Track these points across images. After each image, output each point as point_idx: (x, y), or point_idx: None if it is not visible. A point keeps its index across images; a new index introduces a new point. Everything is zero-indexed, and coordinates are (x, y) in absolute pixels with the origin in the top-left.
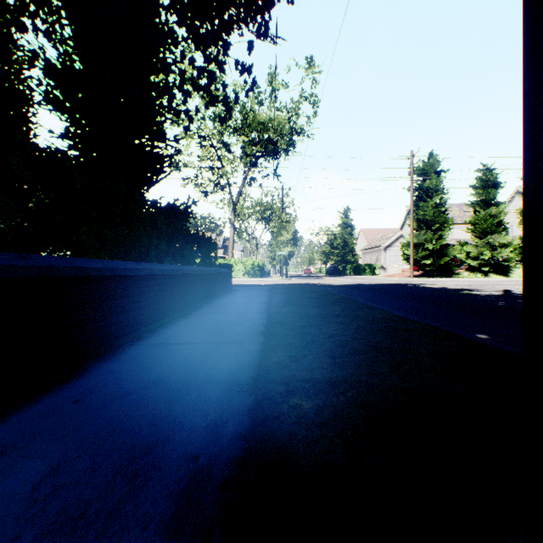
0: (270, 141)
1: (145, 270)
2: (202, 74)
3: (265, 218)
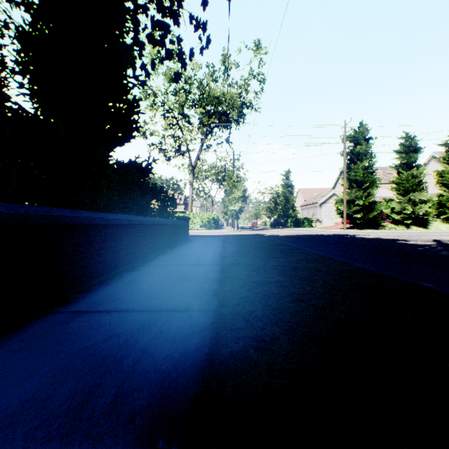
0: (223, 113)
1: (80, 218)
2: (156, 25)
3: (219, 179)
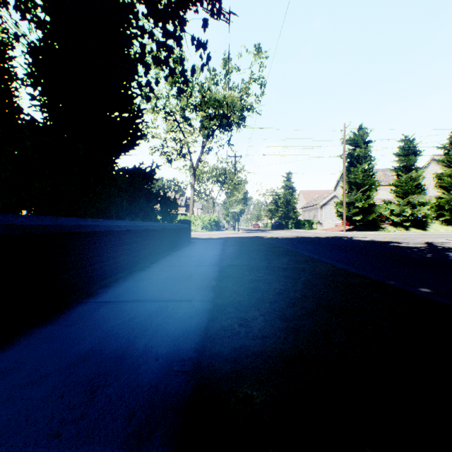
0: (224, 116)
1: (100, 226)
2: (161, 47)
3: (221, 181)
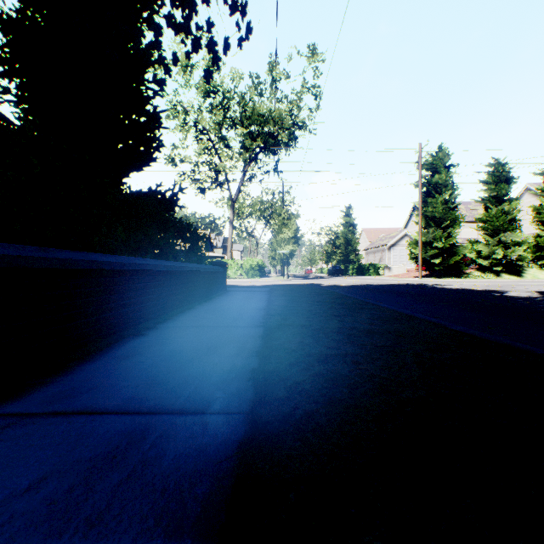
0: (270, 135)
1: (50, 260)
2: (177, 2)
3: (266, 217)
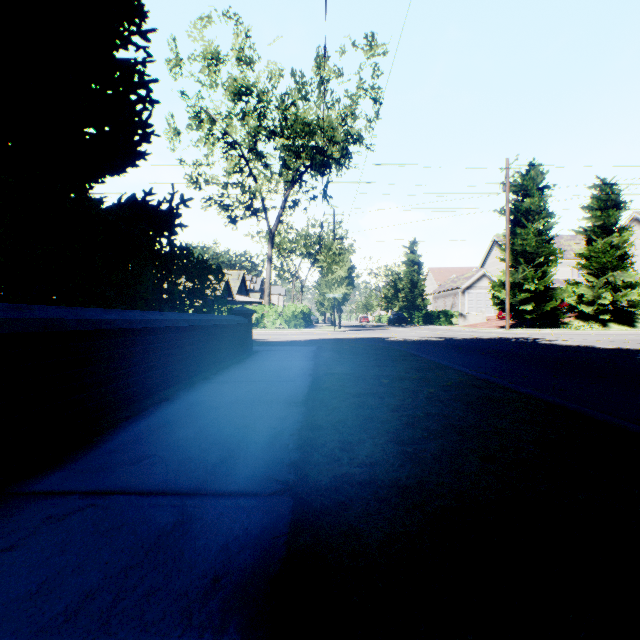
0: (318, 150)
1: None
2: None
3: (313, 254)
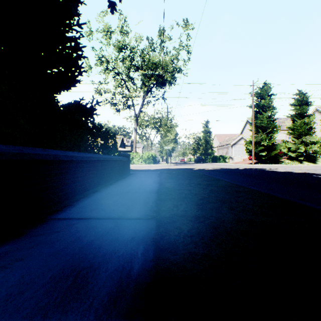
0: (159, 76)
1: None
2: None
3: (157, 127)
